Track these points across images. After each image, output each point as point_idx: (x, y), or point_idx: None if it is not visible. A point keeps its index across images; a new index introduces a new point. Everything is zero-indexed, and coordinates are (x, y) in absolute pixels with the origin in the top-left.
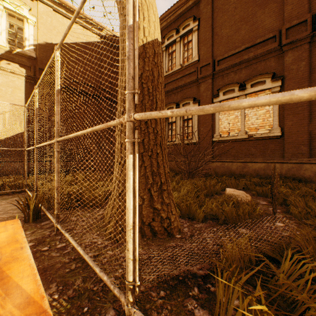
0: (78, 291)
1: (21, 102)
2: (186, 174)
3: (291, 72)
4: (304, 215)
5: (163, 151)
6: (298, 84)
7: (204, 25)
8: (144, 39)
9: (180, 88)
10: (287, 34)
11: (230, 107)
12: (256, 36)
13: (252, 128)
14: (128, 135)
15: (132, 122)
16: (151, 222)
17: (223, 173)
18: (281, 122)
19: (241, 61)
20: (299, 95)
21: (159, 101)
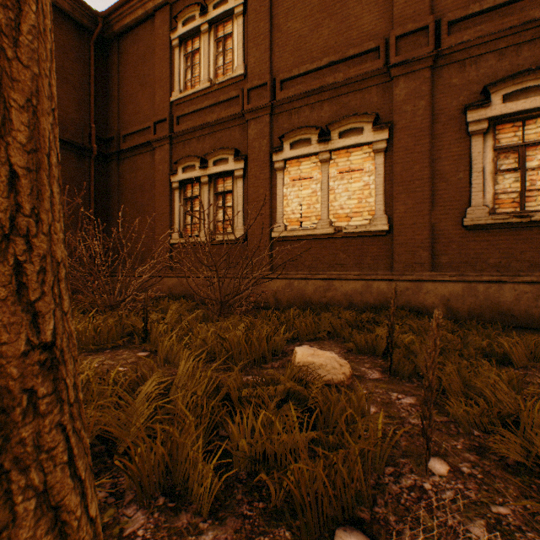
0: None
1: None
2: (217, 307)
3: (404, 116)
4: (476, 415)
5: None
6: (415, 139)
7: (256, 7)
8: None
9: (210, 127)
10: (397, 48)
11: None
12: (347, 44)
13: (341, 215)
14: None
15: None
16: None
17: (291, 301)
18: (389, 207)
19: (322, 86)
20: None
21: None
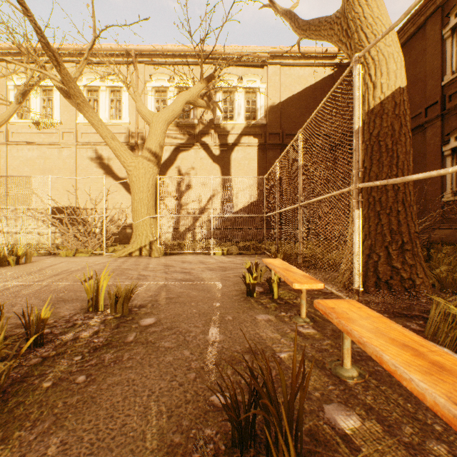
0: None
1: (254, 172)
2: None
3: None
4: None
5: (406, 208)
6: None
7: None
8: (382, 95)
9: None
10: None
11: (408, 179)
12: None
13: None
14: (354, 197)
15: (357, 189)
16: (388, 280)
17: None
18: None
19: None
20: (433, 174)
21: (401, 155)
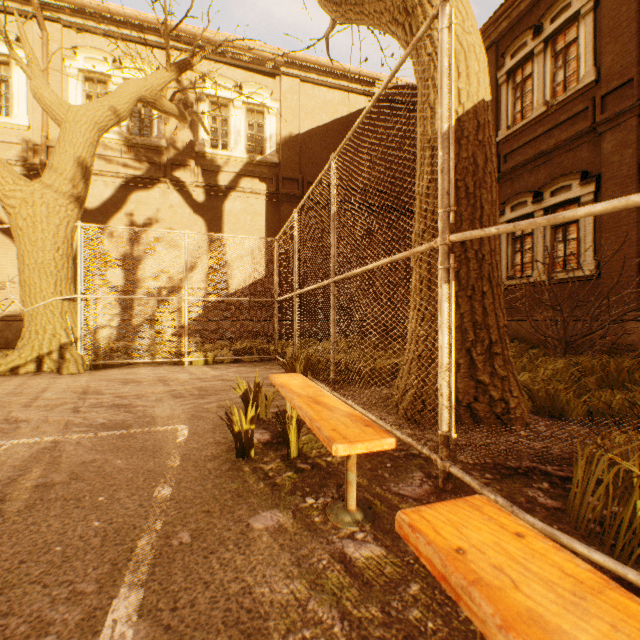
0: (376, 452)
1: (261, 234)
2: (559, 347)
3: None
4: None
5: (493, 289)
6: None
7: None
8: (460, 108)
9: (545, 155)
10: None
11: (565, 218)
12: None
13: None
14: (441, 261)
15: (446, 246)
16: (471, 403)
17: None
18: None
19: None
20: (634, 200)
21: (486, 205)
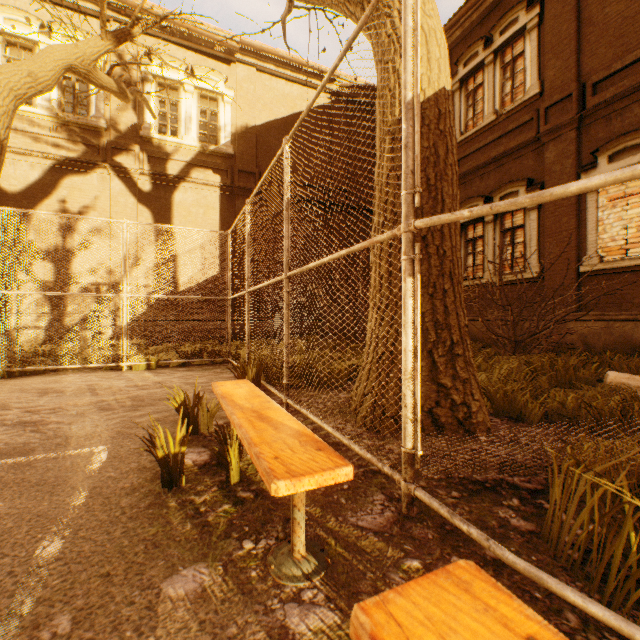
0: None
1: (215, 229)
2: (509, 346)
3: None
4: None
5: (455, 287)
6: None
7: (556, 11)
8: (421, 94)
9: (495, 162)
10: None
11: (553, 195)
12: None
13: None
14: (405, 250)
15: (410, 233)
16: (433, 408)
17: (608, 347)
18: None
19: None
20: None
21: (447, 198)
